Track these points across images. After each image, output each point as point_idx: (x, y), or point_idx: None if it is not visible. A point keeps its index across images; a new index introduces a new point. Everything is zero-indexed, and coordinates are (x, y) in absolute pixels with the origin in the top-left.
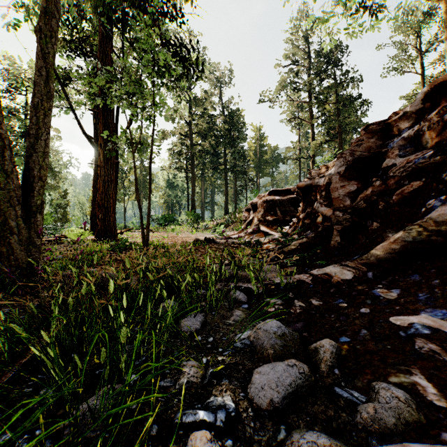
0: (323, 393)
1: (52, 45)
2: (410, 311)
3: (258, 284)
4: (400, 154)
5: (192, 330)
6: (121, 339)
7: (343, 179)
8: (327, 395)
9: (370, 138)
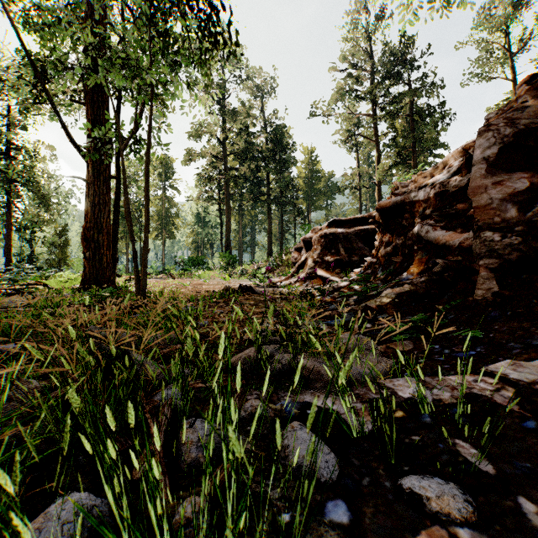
0: None
1: None
2: None
3: (353, 401)
4: None
5: None
6: None
7: (495, 171)
8: None
9: None
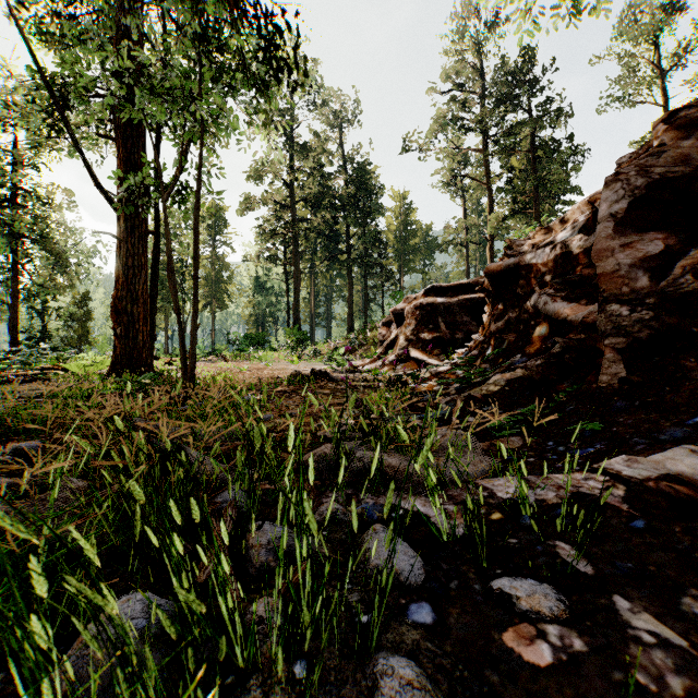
0: None
1: None
2: None
3: (445, 502)
4: None
5: None
6: None
7: (624, 230)
8: None
9: (681, 139)
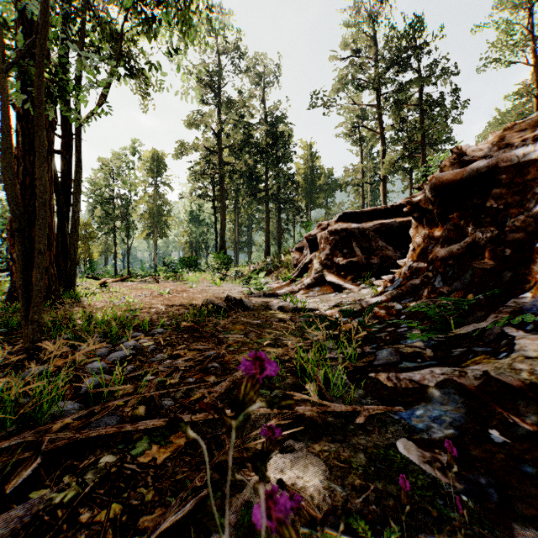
0: None
1: None
2: None
3: None
4: None
5: None
6: None
7: None
8: None
9: None
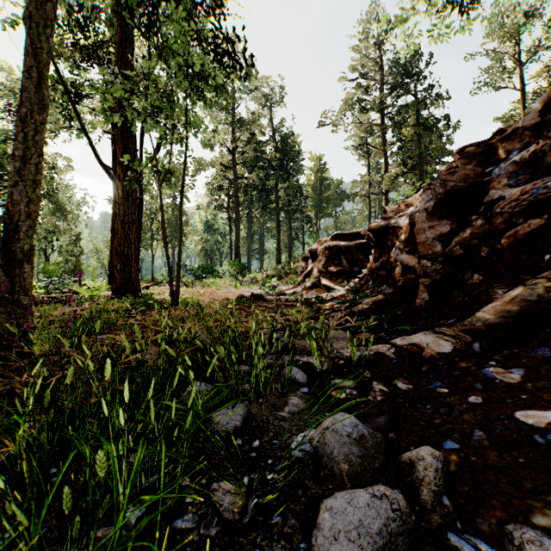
0: (430, 543)
1: (46, 38)
2: (544, 403)
3: (321, 358)
4: (510, 184)
5: (228, 432)
6: (99, 473)
7: (431, 218)
8: (436, 547)
9: (467, 164)
